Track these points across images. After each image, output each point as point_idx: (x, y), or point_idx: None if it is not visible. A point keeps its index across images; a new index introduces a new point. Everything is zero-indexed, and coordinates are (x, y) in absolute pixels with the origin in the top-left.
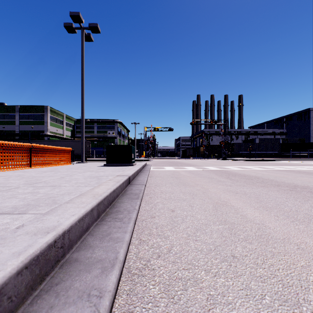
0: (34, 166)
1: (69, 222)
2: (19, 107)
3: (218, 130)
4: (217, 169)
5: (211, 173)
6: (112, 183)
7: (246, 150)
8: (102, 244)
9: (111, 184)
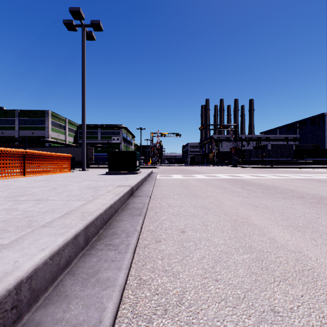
0: (28, 174)
1: (32, 264)
2: (19, 112)
3: (228, 136)
4: (229, 178)
5: (223, 182)
6: (110, 195)
7: (257, 157)
8: (84, 291)
9: (108, 197)
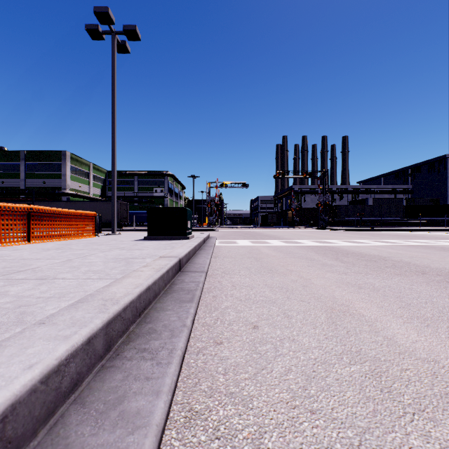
0: (35, 239)
1: (8, 395)
2: (25, 153)
3: (314, 186)
4: (317, 245)
5: (308, 250)
6: (148, 272)
7: (354, 216)
8: (98, 437)
9: (145, 275)
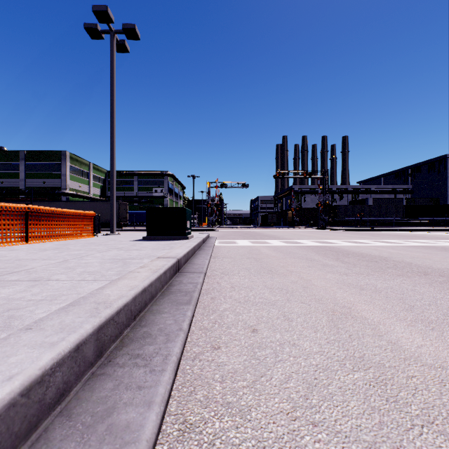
0: (32, 239)
1: None
2: (25, 153)
3: (314, 186)
4: (317, 245)
5: (308, 251)
6: (145, 273)
7: (354, 216)
8: None
9: (141, 276)
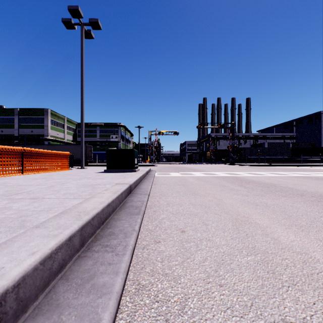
0: (26, 172)
1: (20, 270)
2: (18, 110)
3: (226, 134)
4: (227, 176)
5: (221, 180)
6: (108, 194)
7: (254, 155)
8: (78, 299)
9: (106, 196)
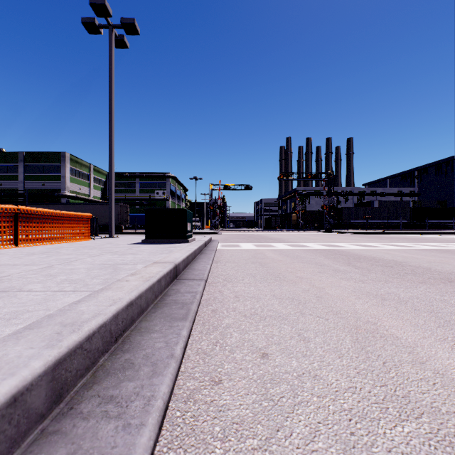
0: (23, 243)
1: None
2: (24, 155)
3: (319, 188)
4: (325, 248)
5: (316, 255)
6: (134, 282)
7: (360, 219)
8: None
9: (129, 286)
